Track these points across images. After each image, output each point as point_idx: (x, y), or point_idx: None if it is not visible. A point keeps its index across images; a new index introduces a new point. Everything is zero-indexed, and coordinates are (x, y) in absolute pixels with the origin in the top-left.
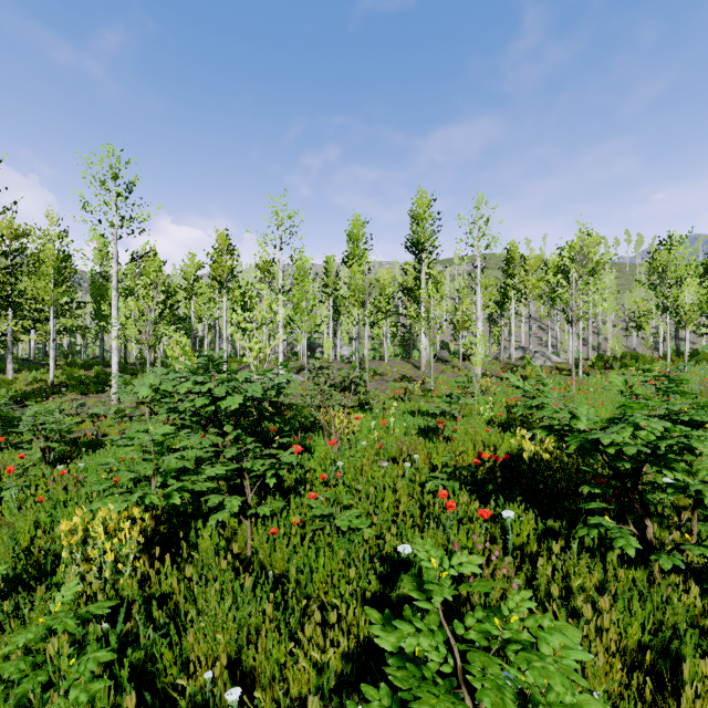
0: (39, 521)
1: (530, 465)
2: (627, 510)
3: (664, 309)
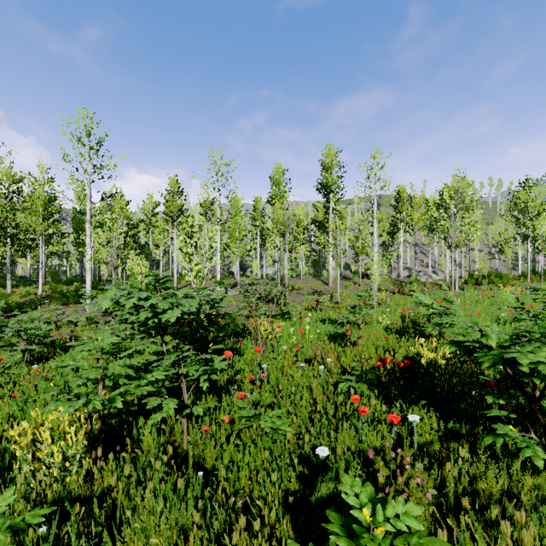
0: (12, 414)
1: (428, 369)
2: (527, 418)
3: (524, 237)
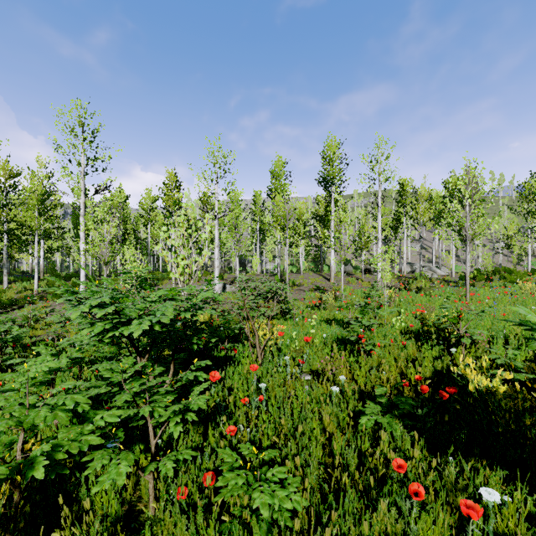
0: None
1: (481, 400)
2: None
3: None
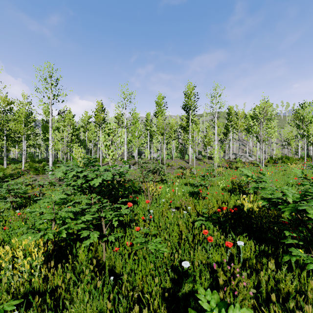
0: (3, 239)
1: (248, 213)
2: (309, 244)
3: (302, 135)
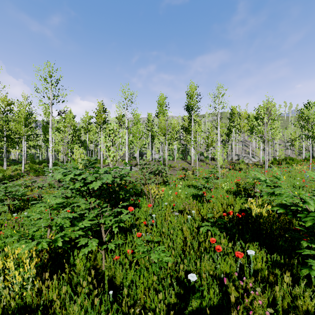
0: None
1: (256, 219)
2: None
3: (307, 136)
